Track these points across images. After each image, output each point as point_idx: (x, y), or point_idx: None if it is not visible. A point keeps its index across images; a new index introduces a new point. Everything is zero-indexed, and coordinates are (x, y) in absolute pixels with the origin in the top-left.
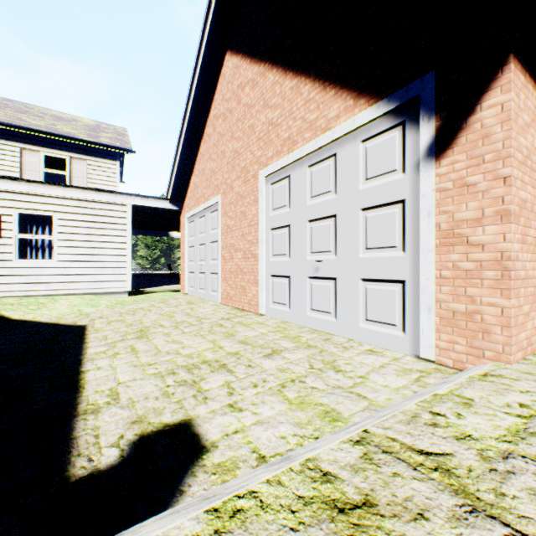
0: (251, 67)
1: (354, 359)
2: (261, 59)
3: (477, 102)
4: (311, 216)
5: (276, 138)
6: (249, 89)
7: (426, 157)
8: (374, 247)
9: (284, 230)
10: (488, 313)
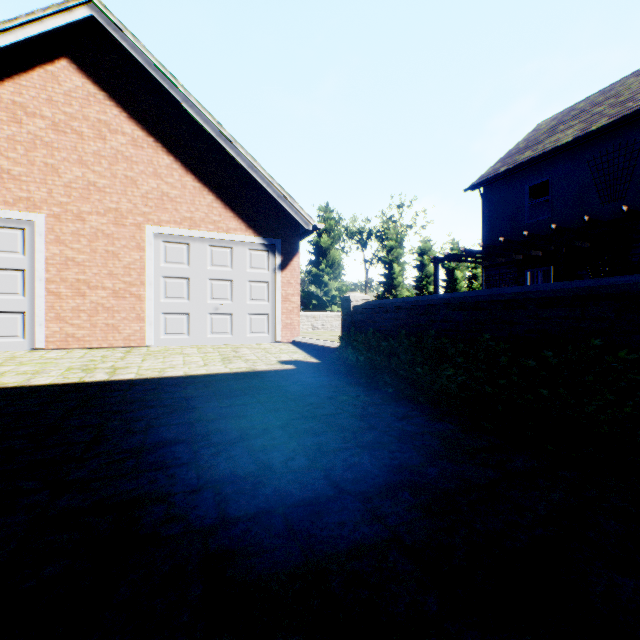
0: (132, 125)
1: (263, 346)
2: (151, 133)
3: (293, 258)
4: (212, 276)
5: (175, 211)
6: (126, 141)
7: (279, 269)
8: (256, 299)
9: (182, 281)
10: (296, 323)
